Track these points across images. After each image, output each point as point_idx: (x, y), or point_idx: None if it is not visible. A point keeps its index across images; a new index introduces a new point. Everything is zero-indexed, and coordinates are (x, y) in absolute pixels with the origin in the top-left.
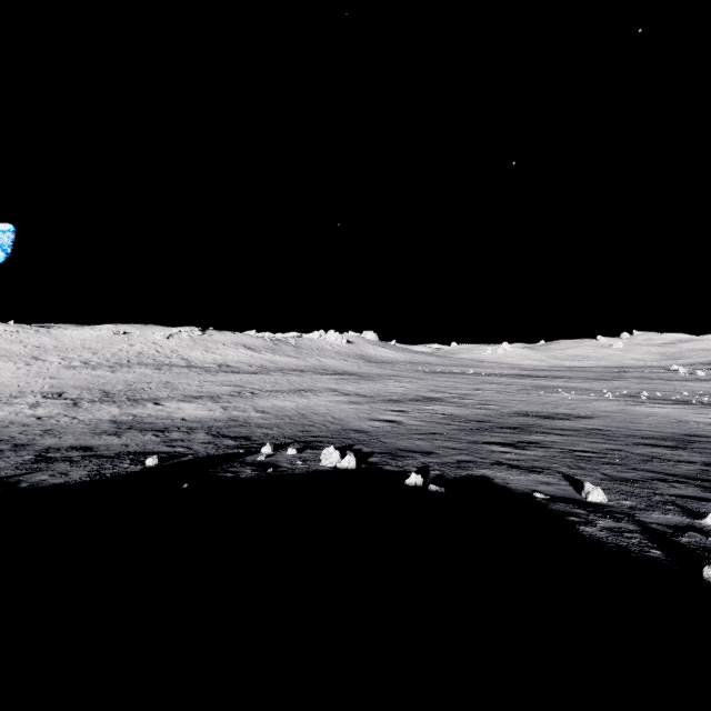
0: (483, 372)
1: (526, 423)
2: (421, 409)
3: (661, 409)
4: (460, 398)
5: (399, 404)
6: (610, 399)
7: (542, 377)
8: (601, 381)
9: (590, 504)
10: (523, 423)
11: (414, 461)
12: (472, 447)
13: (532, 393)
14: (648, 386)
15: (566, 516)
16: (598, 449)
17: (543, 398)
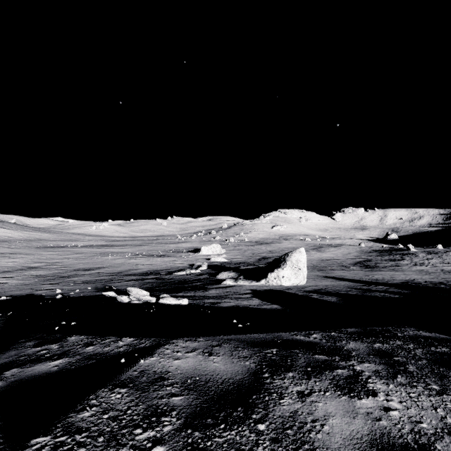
0: (80, 245)
1: (73, 274)
2: (23, 274)
3: (138, 260)
4: (51, 265)
5: (8, 273)
6: (126, 257)
7: (113, 246)
8: (138, 247)
9: (56, 293)
10: (72, 274)
11: (7, 295)
12: (37, 287)
13: (94, 258)
14: (154, 248)
15: (45, 296)
16: (86, 280)
17: (97, 260)
